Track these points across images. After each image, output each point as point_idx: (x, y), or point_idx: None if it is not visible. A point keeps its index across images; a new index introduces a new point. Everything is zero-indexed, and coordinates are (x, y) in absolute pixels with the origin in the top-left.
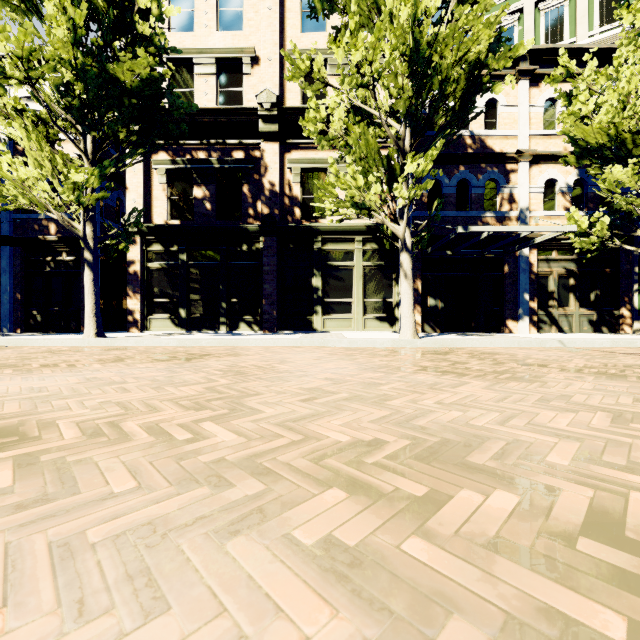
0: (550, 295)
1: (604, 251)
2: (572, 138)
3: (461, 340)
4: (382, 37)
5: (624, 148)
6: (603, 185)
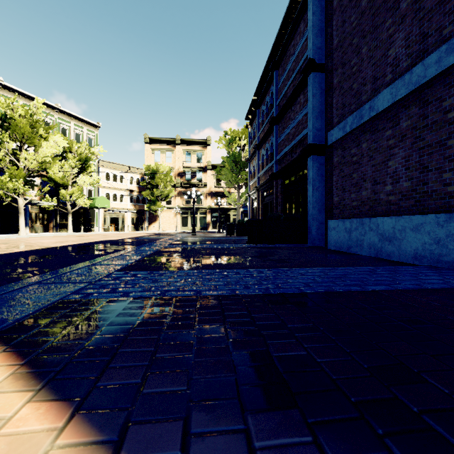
0: (33, 220)
1: (53, 208)
2: (51, 177)
3: (42, 234)
4: (25, 141)
5: (64, 185)
6: (62, 194)
